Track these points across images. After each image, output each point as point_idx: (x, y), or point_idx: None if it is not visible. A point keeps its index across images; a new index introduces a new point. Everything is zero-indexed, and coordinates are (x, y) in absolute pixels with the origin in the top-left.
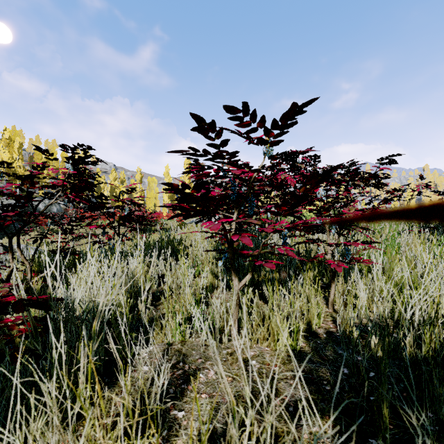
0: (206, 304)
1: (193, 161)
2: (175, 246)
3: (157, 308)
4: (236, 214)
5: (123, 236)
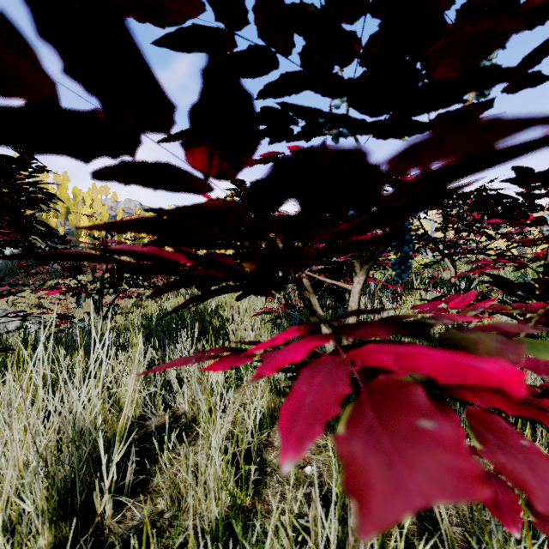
0: (261, 486)
1: (237, 185)
2: (207, 321)
3: (150, 488)
4: (360, 279)
5: (108, 309)
